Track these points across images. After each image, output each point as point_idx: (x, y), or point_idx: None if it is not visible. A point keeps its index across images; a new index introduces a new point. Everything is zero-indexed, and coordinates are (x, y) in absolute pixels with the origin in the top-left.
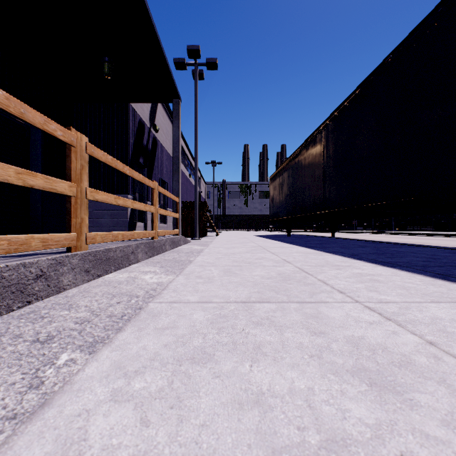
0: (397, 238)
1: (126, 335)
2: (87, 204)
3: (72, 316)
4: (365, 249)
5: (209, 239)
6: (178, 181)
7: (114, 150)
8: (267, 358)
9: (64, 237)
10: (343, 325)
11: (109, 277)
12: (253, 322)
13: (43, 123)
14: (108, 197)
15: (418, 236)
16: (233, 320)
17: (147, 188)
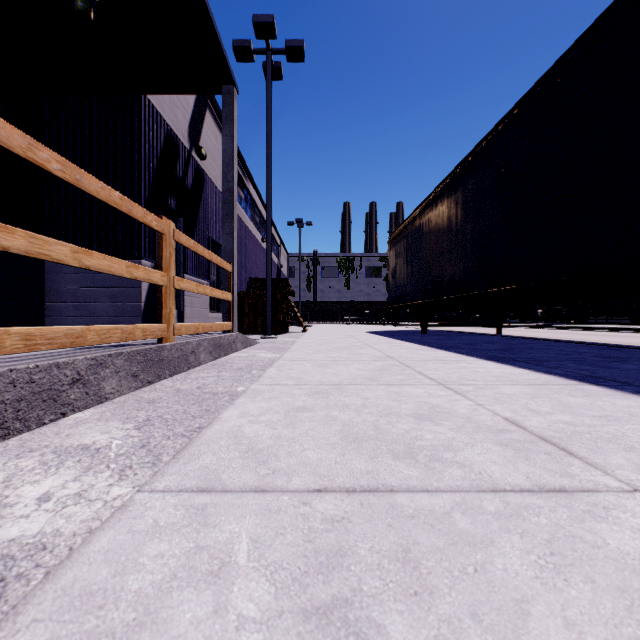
0: (592, 336)
1: None
2: None
3: None
4: None
5: (291, 337)
6: (231, 234)
7: (117, 180)
8: None
9: None
10: None
11: None
12: None
13: None
14: None
15: (621, 333)
16: None
17: (183, 251)
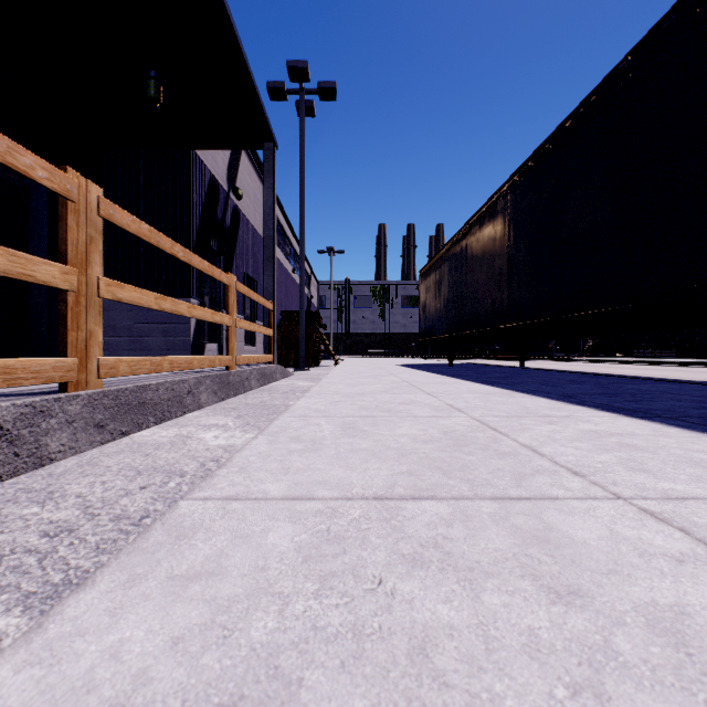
0: (621, 369)
1: (89, 600)
2: (100, 307)
3: (42, 519)
4: (582, 387)
5: (324, 370)
6: (272, 276)
7: (168, 226)
8: (451, 701)
9: (51, 365)
10: (616, 568)
11: (142, 436)
12: (403, 556)
13: (4, 151)
14: (143, 296)
15: (655, 366)
16: (357, 549)
17: (223, 288)
